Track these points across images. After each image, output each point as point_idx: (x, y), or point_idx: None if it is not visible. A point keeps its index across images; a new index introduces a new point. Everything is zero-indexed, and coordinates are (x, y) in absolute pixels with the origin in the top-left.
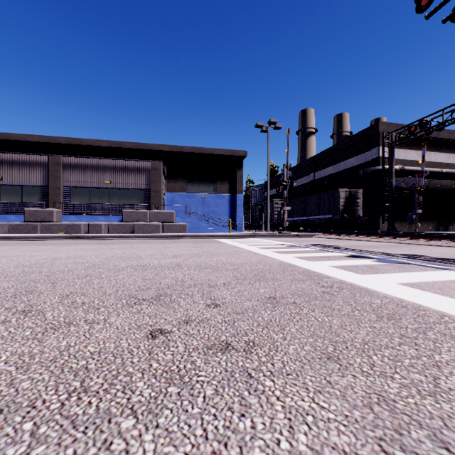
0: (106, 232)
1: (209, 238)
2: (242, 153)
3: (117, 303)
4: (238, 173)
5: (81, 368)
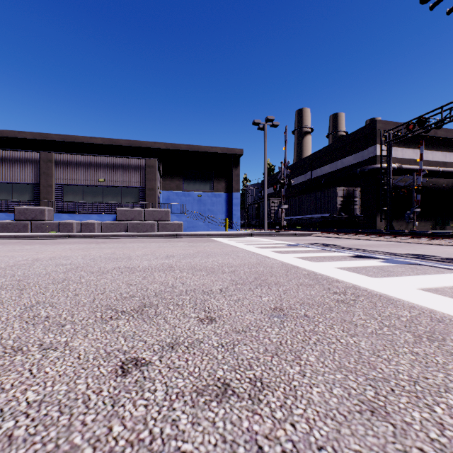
0: (99, 231)
1: (205, 237)
2: (238, 152)
3: (89, 318)
4: (235, 172)
5: (1, 437)
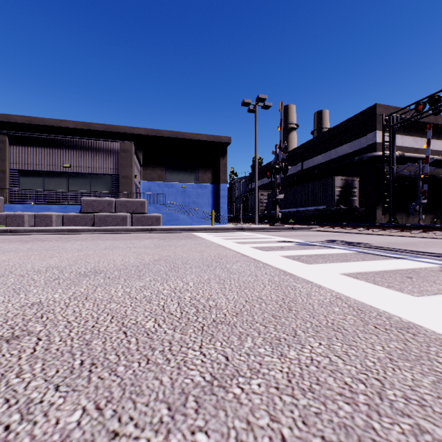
0: (59, 225)
1: (186, 232)
2: (226, 140)
3: None
4: (222, 161)
5: None
